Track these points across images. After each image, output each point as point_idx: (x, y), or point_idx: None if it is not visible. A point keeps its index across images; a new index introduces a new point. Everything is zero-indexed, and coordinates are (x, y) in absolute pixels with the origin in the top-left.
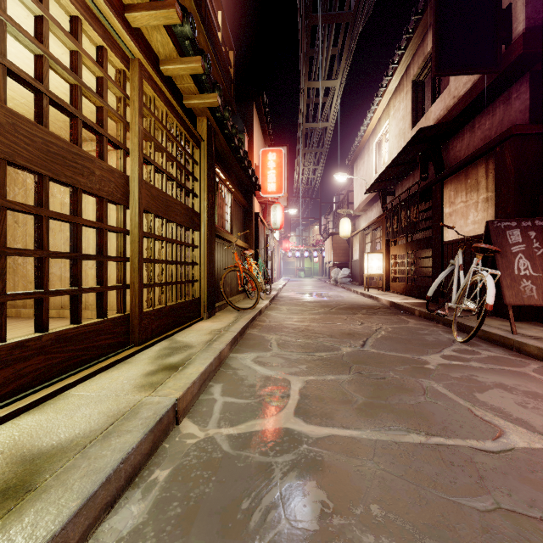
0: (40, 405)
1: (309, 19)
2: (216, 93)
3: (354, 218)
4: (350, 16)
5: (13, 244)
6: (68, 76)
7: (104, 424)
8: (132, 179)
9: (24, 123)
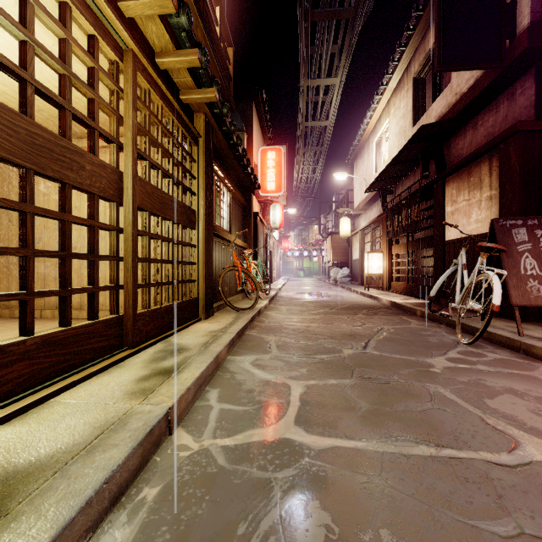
0: (22, 414)
1: (308, 15)
2: (214, 88)
3: (353, 217)
4: (351, 12)
5: (7, 243)
6: (55, 65)
7: (89, 437)
8: (126, 175)
9: (5, 112)
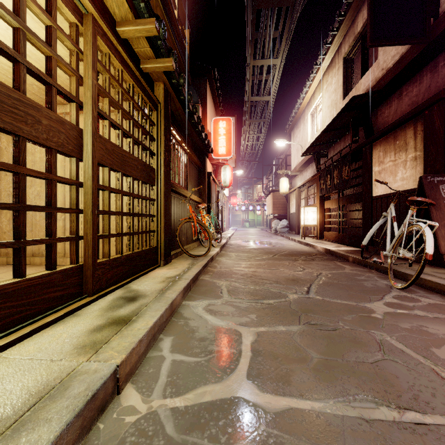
0: None
1: (254, 3)
2: (171, 58)
3: (291, 178)
4: (290, 1)
5: None
6: (7, 17)
7: (22, 407)
8: (85, 132)
9: None
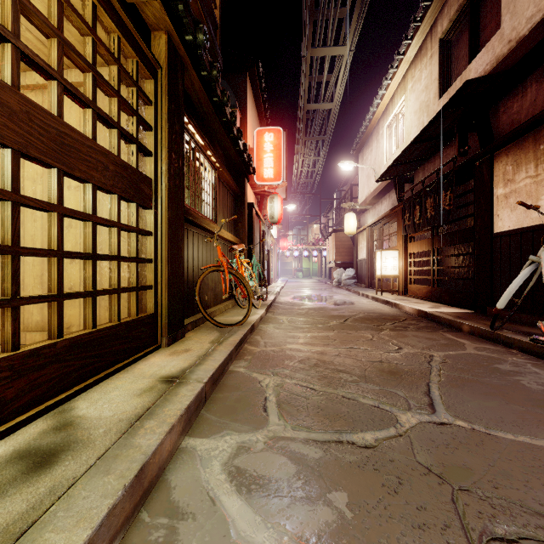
0: None
1: None
2: None
3: (357, 214)
4: None
5: None
6: None
7: None
8: None
9: None
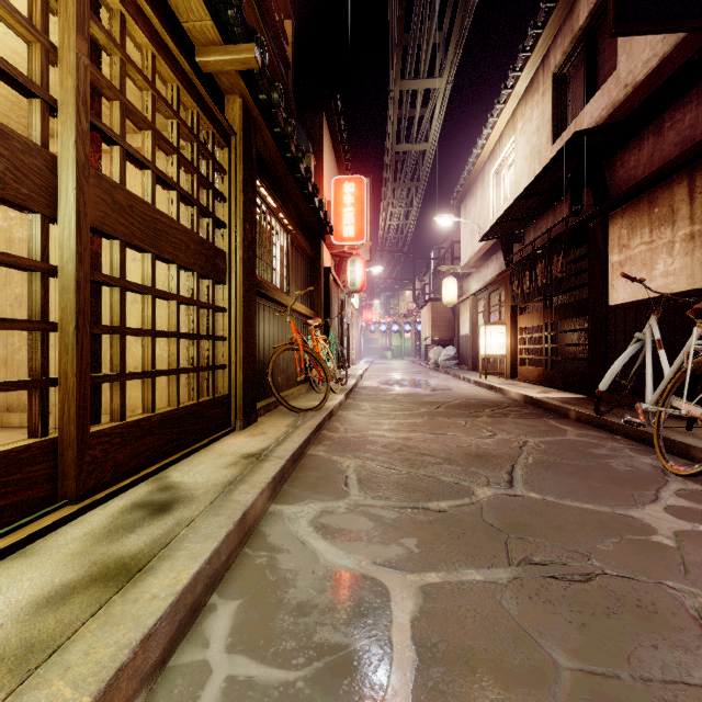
0: None
1: None
2: (253, 43)
3: (460, 279)
4: None
5: None
6: None
7: None
8: (63, 162)
9: None
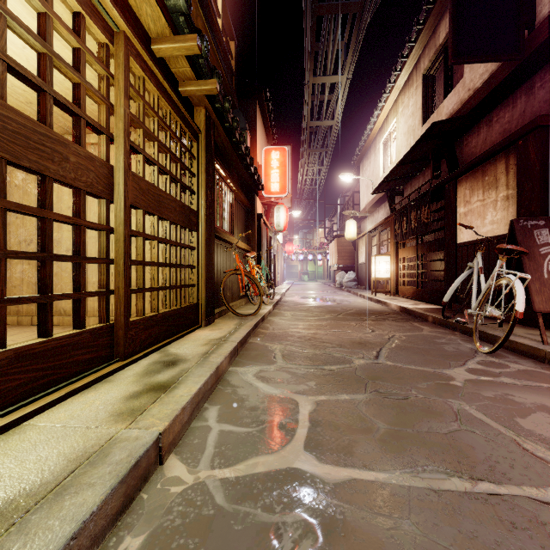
0: None
1: (314, 8)
2: (215, 79)
3: (359, 220)
4: (358, 6)
5: None
6: (33, 41)
7: (61, 473)
8: (117, 169)
9: None
